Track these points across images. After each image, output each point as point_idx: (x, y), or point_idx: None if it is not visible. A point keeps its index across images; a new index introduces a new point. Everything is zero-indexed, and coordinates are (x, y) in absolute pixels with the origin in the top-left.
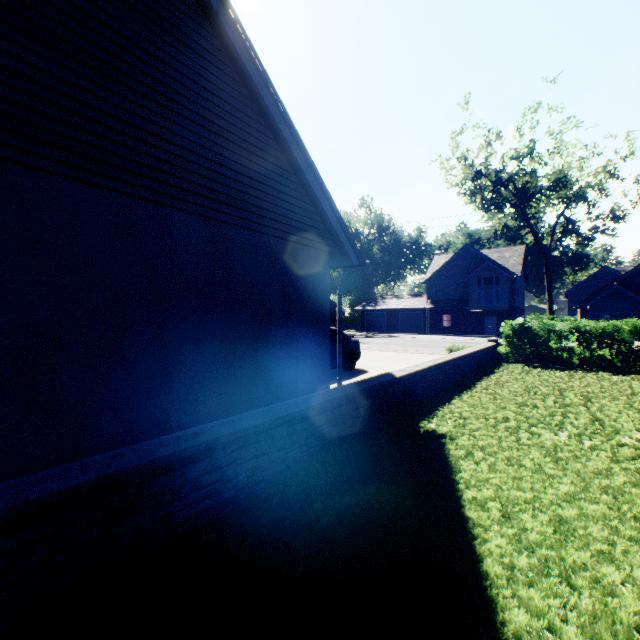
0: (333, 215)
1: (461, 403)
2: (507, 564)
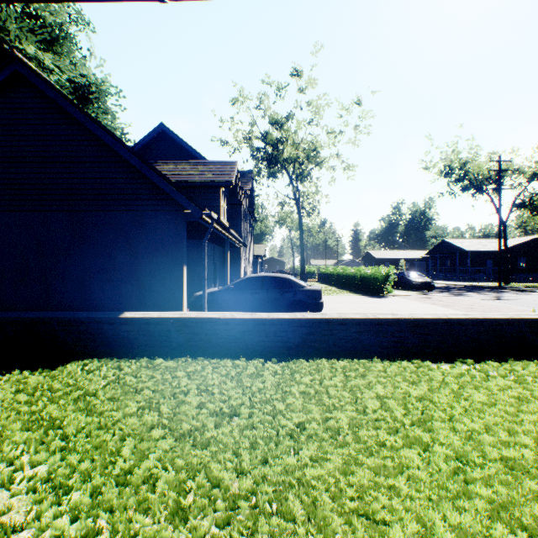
0: (164, 181)
1: (181, 362)
2: None
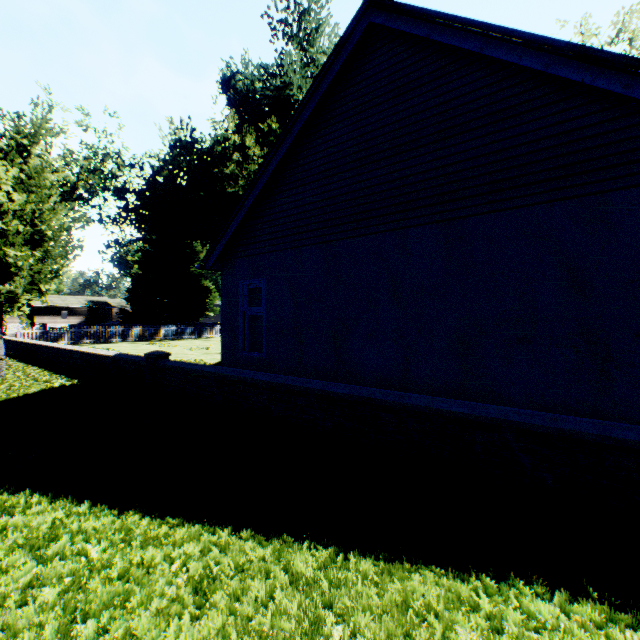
0: None
1: None
2: (225, 544)
